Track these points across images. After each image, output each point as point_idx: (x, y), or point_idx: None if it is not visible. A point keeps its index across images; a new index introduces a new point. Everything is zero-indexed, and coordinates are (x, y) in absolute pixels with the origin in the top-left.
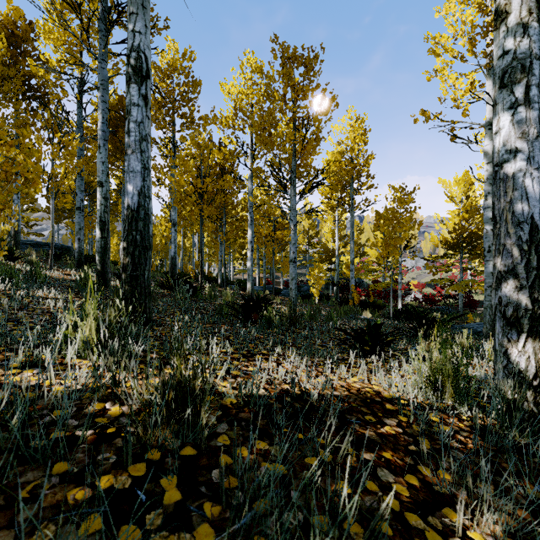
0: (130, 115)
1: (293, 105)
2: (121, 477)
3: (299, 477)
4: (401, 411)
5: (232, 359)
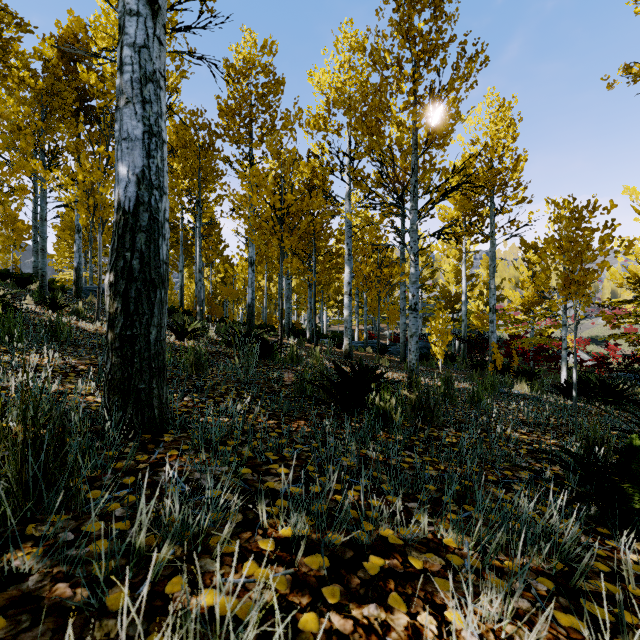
0: (123, 33)
1: (414, 68)
2: None
3: None
4: None
5: (299, 594)
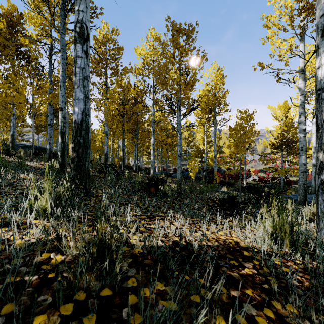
0: (76, 63)
1: (179, 59)
2: (53, 317)
3: (187, 312)
4: (254, 257)
5: (140, 219)
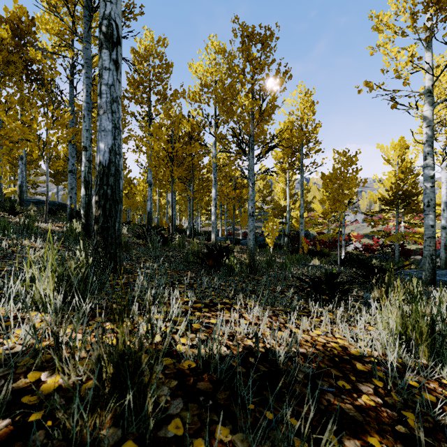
0: (102, 78)
1: (251, 77)
2: None
3: None
4: (375, 374)
5: (194, 310)
